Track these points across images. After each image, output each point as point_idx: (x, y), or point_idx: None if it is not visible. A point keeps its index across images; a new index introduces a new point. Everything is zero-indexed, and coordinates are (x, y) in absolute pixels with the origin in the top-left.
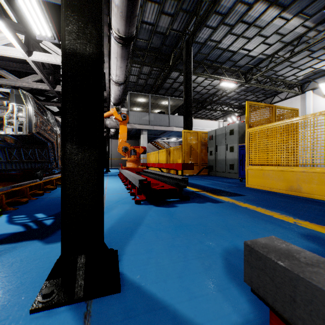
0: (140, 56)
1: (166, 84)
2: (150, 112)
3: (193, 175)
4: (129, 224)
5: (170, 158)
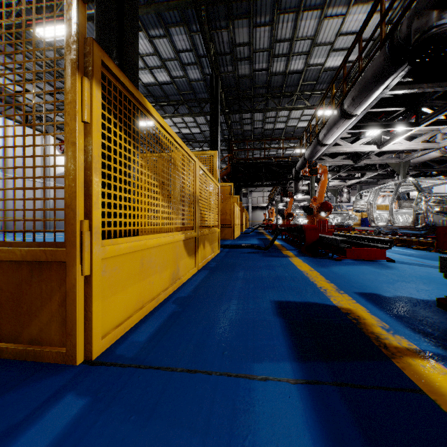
0: None
1: None
2: None
3: None
4: None
5: None
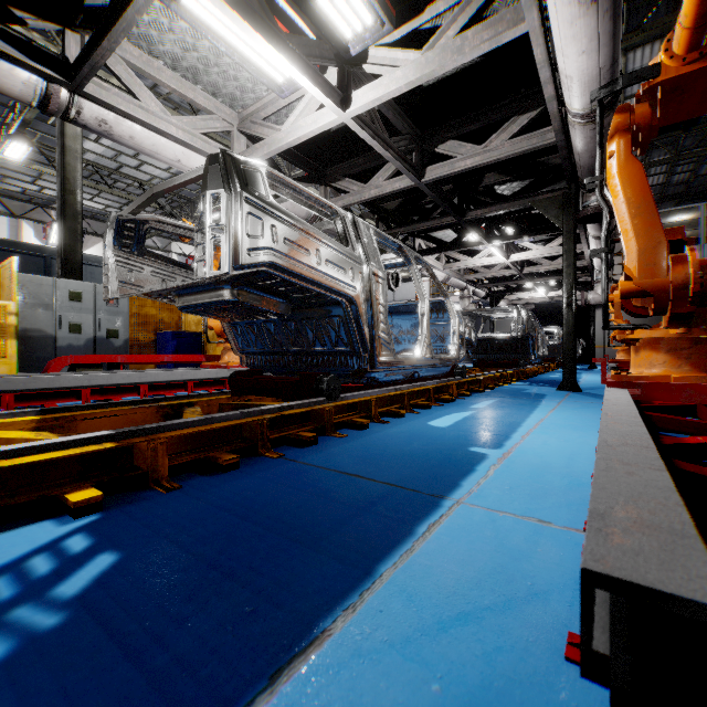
0: (664, 148)
1: None
2: (700, 244)
3: None
4: (593, 388)
5: None
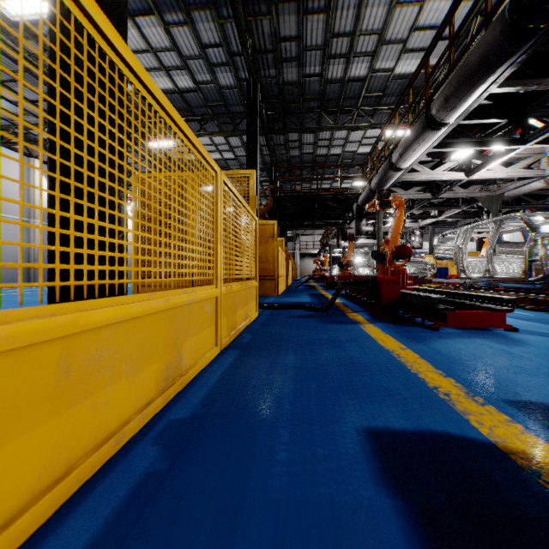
0: None
1: None
2: None
3: None
4: None
5: None
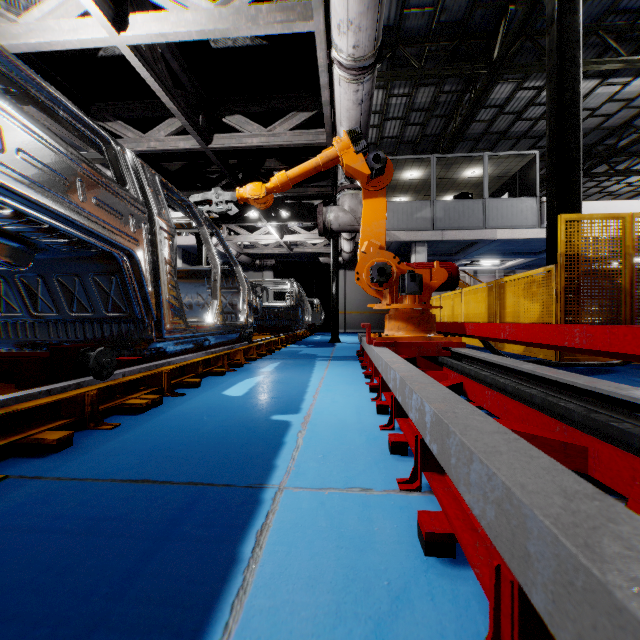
0: (411, 58)
1: (476, 126)
2: (433, 200)
3: (609, 366)
4: None
5: (504, 307)
